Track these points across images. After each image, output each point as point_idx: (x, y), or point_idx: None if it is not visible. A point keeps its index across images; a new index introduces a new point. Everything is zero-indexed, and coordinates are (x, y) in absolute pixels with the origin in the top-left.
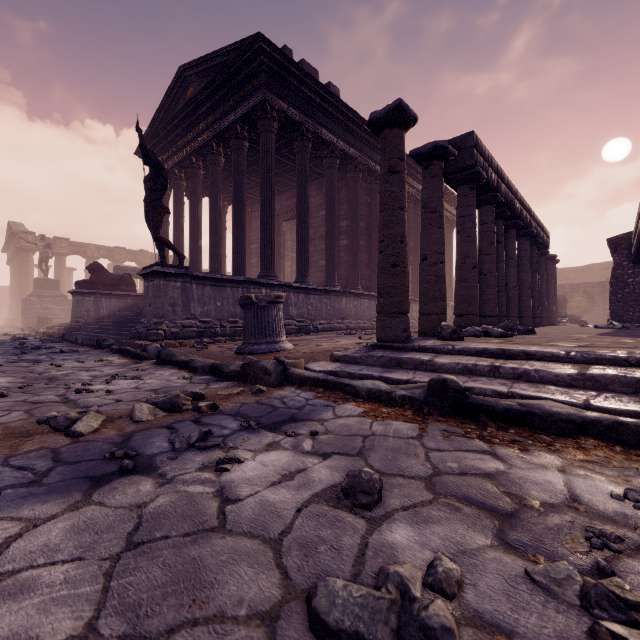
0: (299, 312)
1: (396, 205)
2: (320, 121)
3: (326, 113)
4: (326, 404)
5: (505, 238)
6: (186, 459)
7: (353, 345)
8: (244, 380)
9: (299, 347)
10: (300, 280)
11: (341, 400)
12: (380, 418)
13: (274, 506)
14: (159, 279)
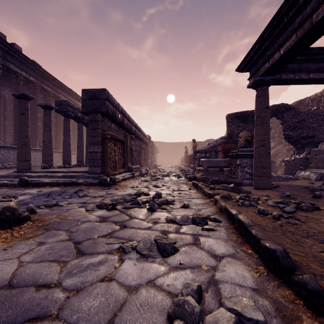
0: None
1: (24, 125)
2: (8, 60)
3: (13, 56)
4: None
5: None
6: None
7: None
8: None
9: None
10: None
11: None
12: (0, 189)
13: None
14: None
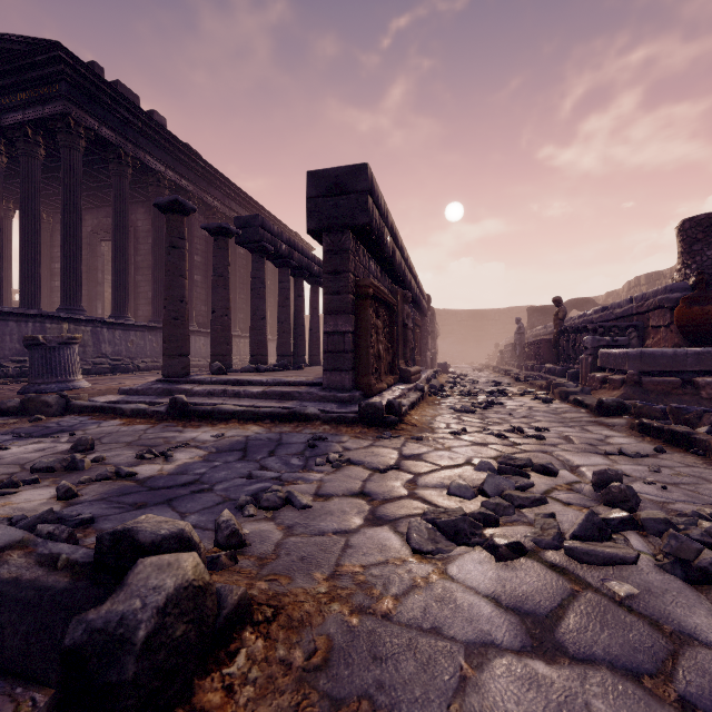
0: (115, 350)
1: (177, 273)
2: (143, 147)
3: (151, 139)
4: (96, 422)
5: (311, 292)
6: None
7: None
8: (24, 414)
9: (98, 385)
10: (117, 315)
11: (111, 419)
12: (132, 425)
13: (27, 457)
14: None
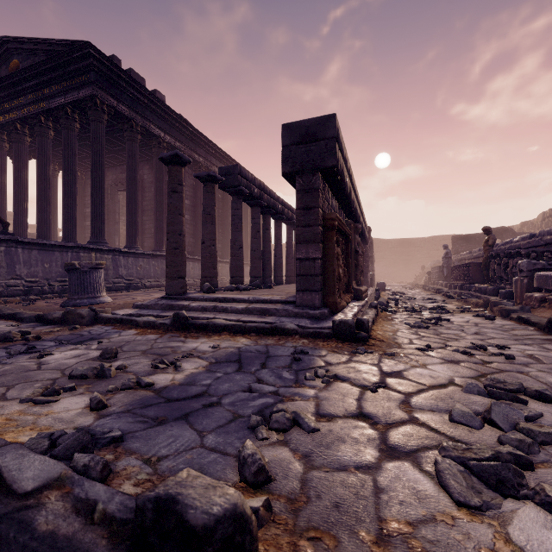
0: (129, 272)
1: (176, 212)
2: (148, 118)
3: (154, 112)
4: (117, 331)
5: (276, 226)
6: (19, 357)
7: None
8: (65, 323)
9: (117, 300)
10: (130, 246)
11: (128, 329)
12: (144, 334)
13: (66, 363)
14: None
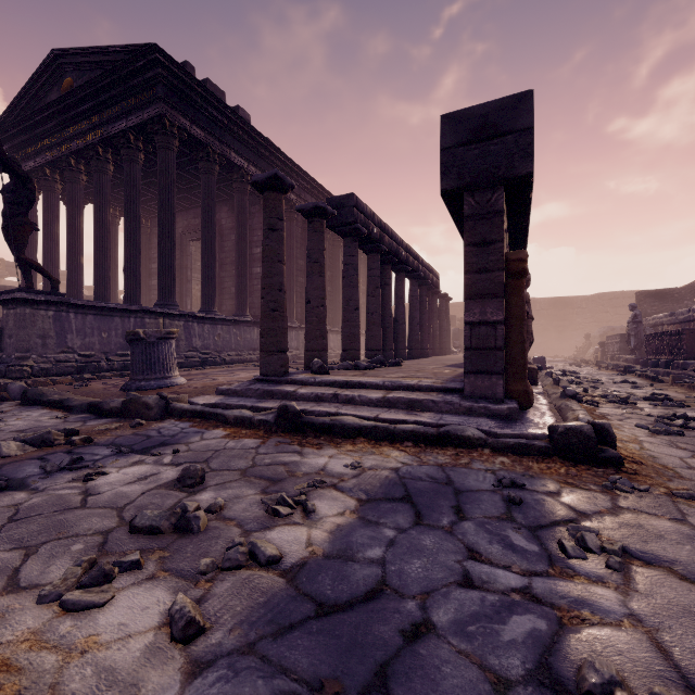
0: (204, 343)
1: (275, 258)
2: (229, 144)
3: (236, 136)
4: (198, 431)
5: (396, 280)
6: (57, 477)
7: (250, 378)
8: (125, 416)
9: (193, 382)
10: (206, 309)
11: (213, 427)
12: (237, 438)
13: (126, 493)
14: (24, 307)
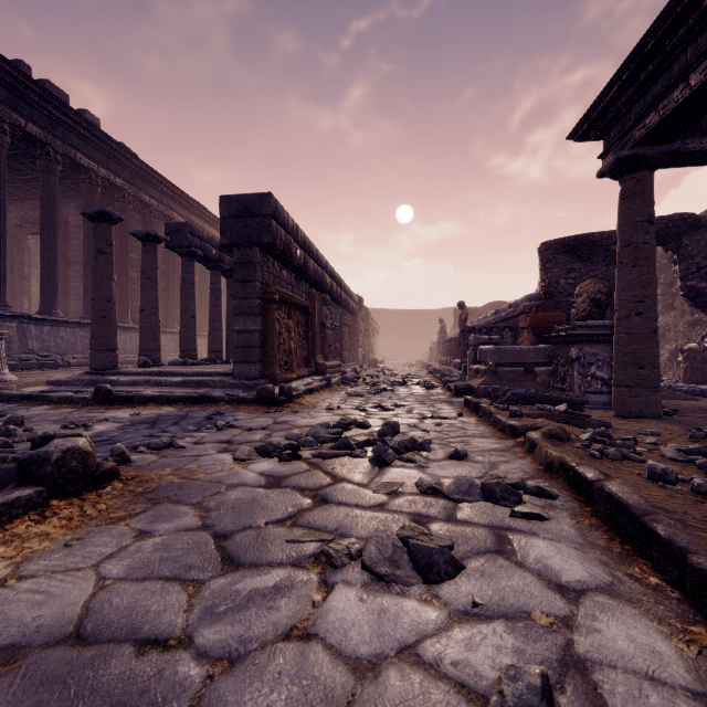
0: (43, 346)
1: (104, 276)
2: (74, 145)
3: (83, 137)
4: (25, 408)
5: None
6: None
7: None
8: None
9: (25, 379)
10: (45, 311)
11: (39, 405)
12: (59, 409)
13: None
14: None
